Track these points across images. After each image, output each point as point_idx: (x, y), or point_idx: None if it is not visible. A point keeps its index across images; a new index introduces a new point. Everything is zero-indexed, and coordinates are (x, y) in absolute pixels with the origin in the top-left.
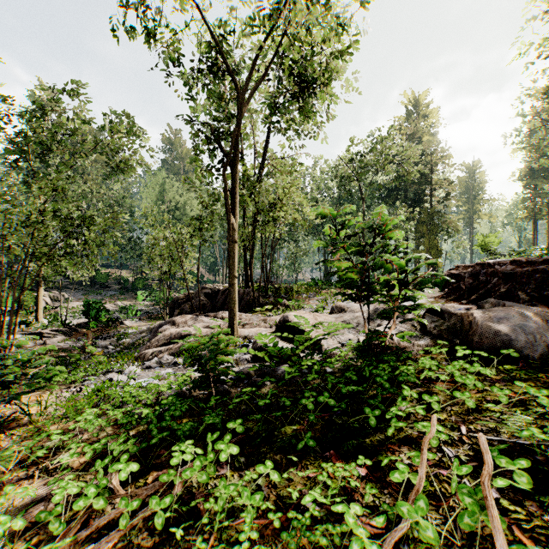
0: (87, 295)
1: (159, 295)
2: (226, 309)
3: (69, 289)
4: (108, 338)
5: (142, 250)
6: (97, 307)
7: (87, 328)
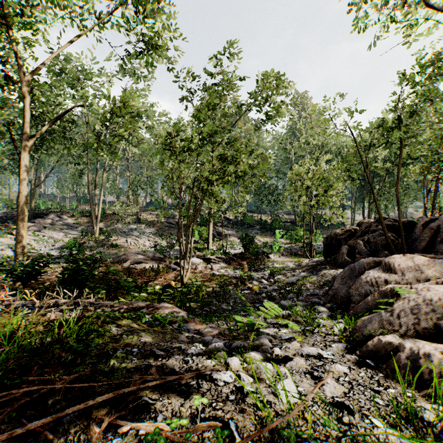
0: (238, 232)
1: (303, 231)
2: (440, 251)
3: (227, 227)
4: (259, 270)
5: (278, 196)
6: (248, 240)
7: (241, 259)
